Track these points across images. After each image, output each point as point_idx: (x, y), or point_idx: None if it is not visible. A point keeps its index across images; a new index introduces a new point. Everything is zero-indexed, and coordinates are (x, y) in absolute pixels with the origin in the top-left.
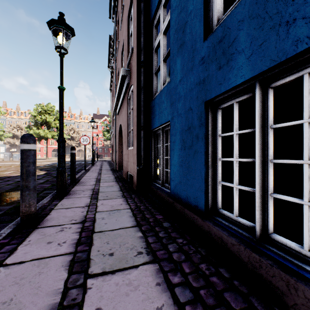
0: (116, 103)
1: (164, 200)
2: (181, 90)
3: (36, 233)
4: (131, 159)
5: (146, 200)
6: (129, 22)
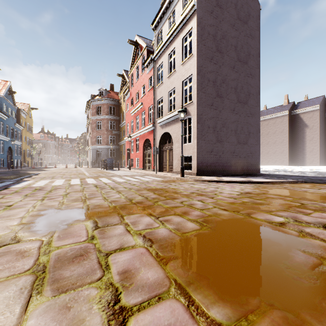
0: None
1: None
2: None
3: (16, 169)
4: None
5: None
6: None
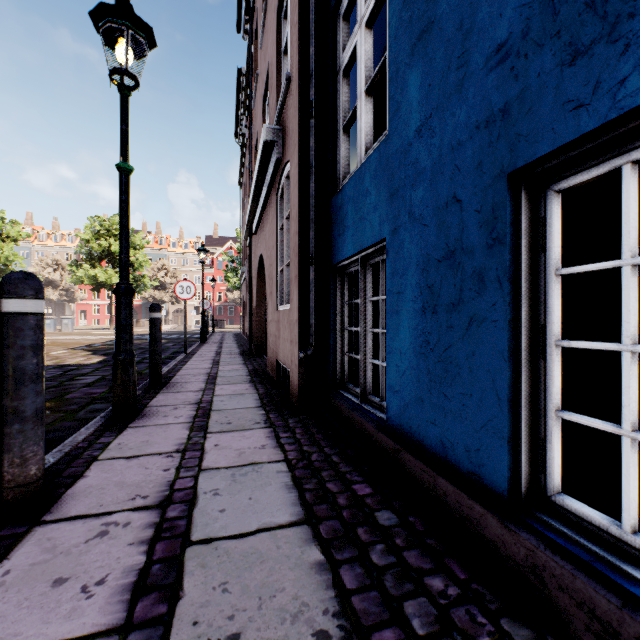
0: (252, 209)
1: (371, 439)
2: (424, 154)
3: (32, 541)
4: (284, 333)
5: (322, 435)
6: (280, 22)
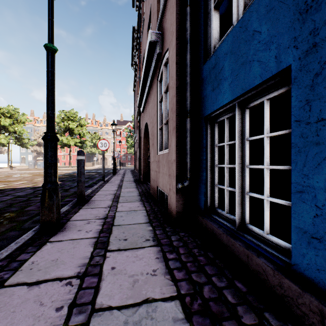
0: (140, 96)
1: (265, 278)
2: None
3: None
4: (163, 169)
5: (204, 257)
6: None
